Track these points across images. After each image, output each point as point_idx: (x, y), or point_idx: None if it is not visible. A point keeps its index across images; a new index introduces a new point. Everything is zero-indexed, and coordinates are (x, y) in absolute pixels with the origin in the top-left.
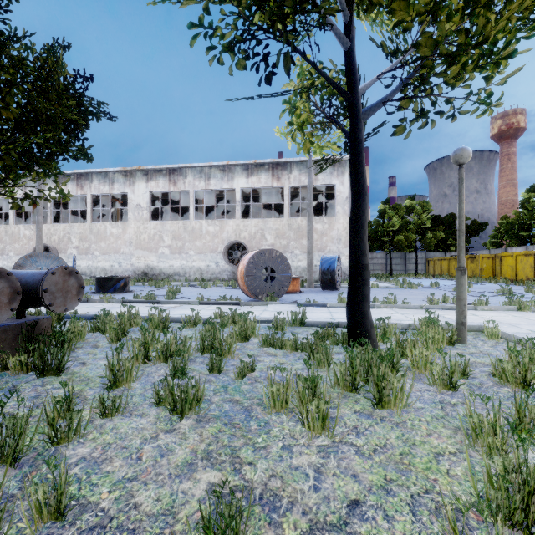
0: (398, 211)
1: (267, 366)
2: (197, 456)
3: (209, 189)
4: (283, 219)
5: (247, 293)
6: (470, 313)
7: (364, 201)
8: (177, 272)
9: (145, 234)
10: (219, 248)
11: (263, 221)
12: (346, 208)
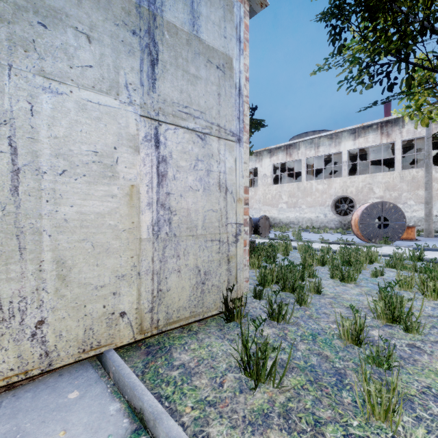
0: None
1: (392, 275)
2: (362, 293)
3: (318, 155)
4: (394, 172)
5: (360, 237)
6: None
7: None
8: (292, 222)
9: (269, 194)
10: (327, 202)
11: (371, 177)
12: None
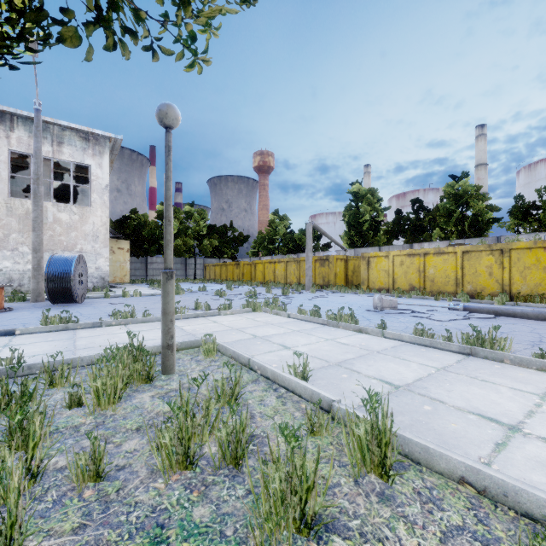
0: (177, 215)
1: None
2: None
3: None
4: None
5: None
6: (212, 320)
7: None
8: None
9: None
10: None
11: None
12: (106, 198)
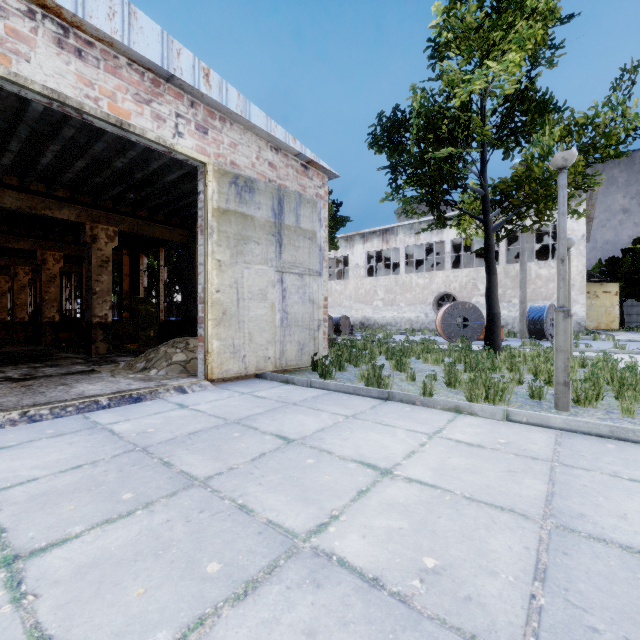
0: None
1: None
2: None
3: (418, 244)
4: (498, 267)
5: (444, 337)
6: None
7: (492, 278)
8: (389, 323)
9: (362, 289)
10: (428, 300)
11: (475, 271)
12: (581, 248)
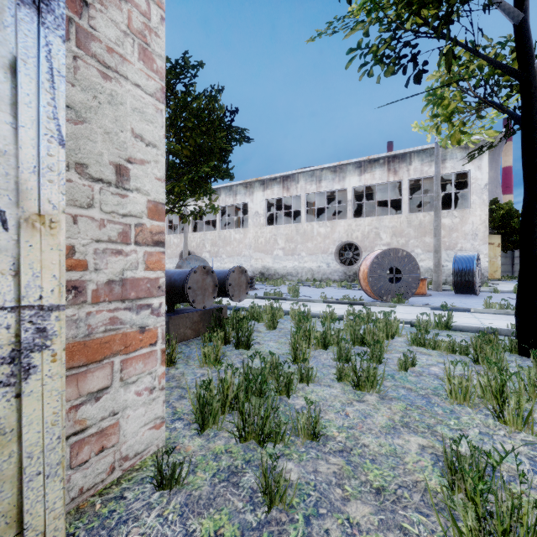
0: None
1: (426, 363)
2: (396, 423)
3: (320, 191)
4: (401, 215)
5: (369, 294)
6: None
7: None
8: (290, 273)
9: (261, 238)
10: (330, 249)
11: (378, 220)
12: (485, 197)
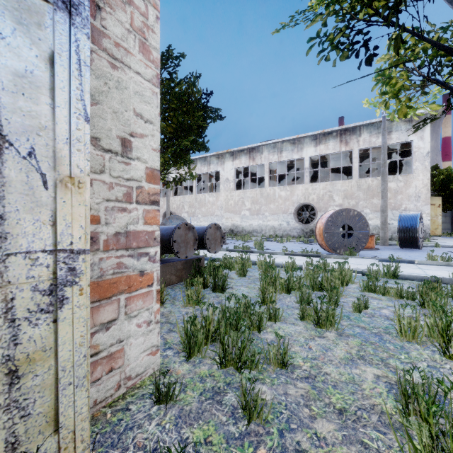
0: None
1: (377, 307)
2: (353, 356)
3: (281, 160)
4: (352, 180)
5: (324, 248)
6: None
7: None
8: (255, 230)
9: (231, 200)
10: (290, 210)
11: (331, 184)
12: (427, 164)
